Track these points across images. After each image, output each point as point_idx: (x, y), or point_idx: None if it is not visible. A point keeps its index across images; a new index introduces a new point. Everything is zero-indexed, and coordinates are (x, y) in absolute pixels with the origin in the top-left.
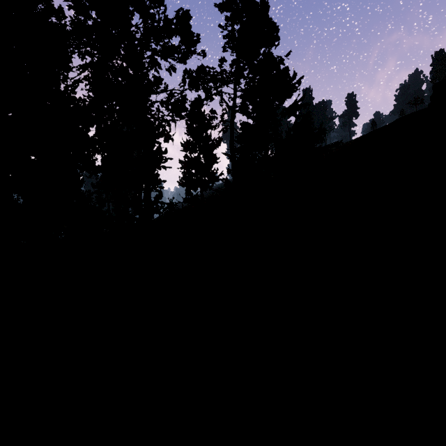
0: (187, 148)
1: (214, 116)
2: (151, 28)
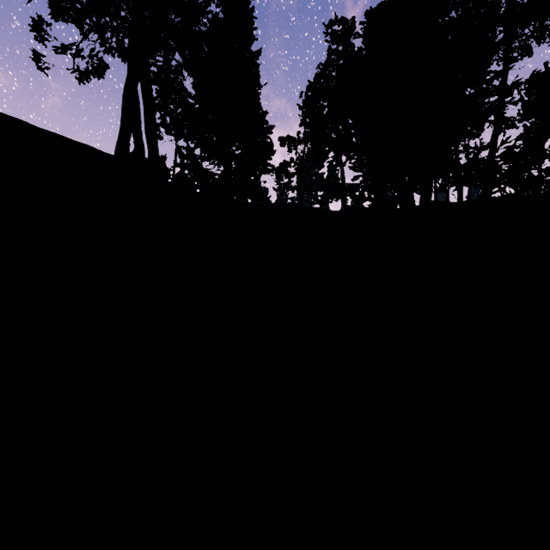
0: None
1: None
2: None
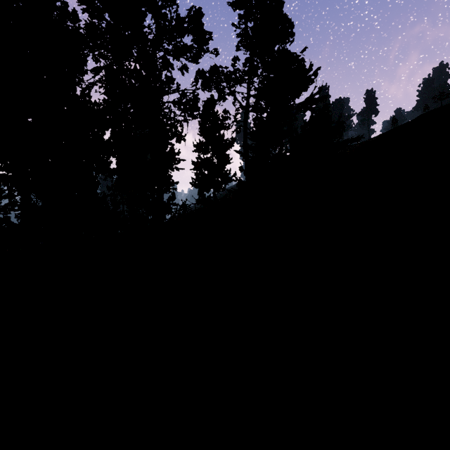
0: (200, 148)
1: (227, 116)
2: (163, 27)
